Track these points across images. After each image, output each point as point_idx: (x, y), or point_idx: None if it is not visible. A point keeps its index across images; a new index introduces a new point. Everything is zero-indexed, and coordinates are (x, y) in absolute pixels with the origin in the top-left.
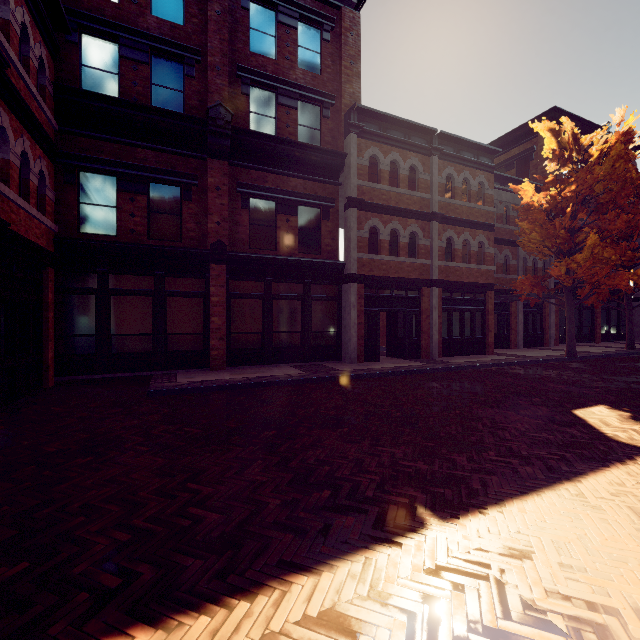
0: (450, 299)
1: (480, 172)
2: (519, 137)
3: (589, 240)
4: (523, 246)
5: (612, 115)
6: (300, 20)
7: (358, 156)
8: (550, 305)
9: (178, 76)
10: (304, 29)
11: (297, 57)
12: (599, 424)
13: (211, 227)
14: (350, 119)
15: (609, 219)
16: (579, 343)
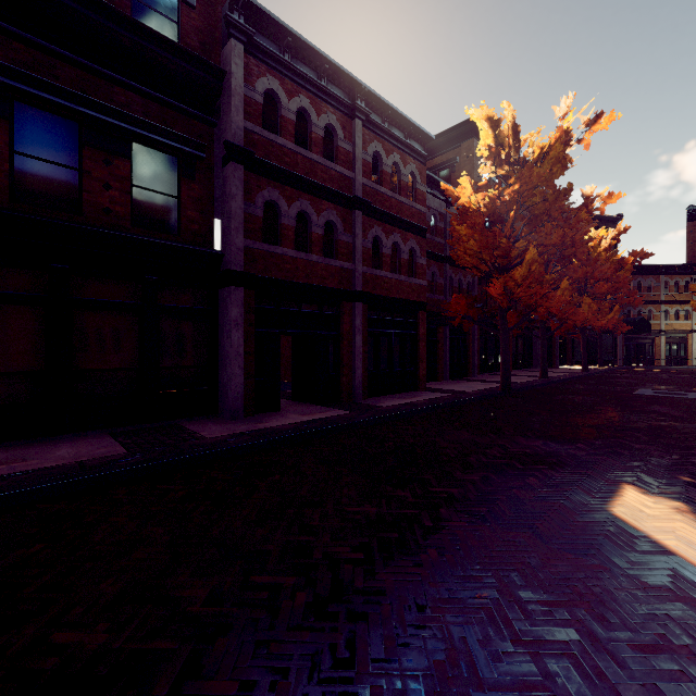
0: (377, 320)
1: (411, 160)
2: (442, 145)
3: (528, 254)
4: (457, 259)
5: (555, 106)
6: None
7: (245, 82)
8: (474, 331)
9: None
10: None
11: None
12: (692, 554)
13: None
14: (230, 14)
15: (546, 232)
16: (496, 372)
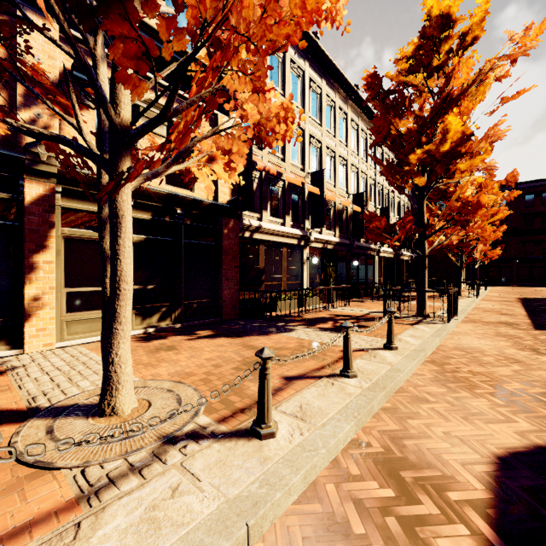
0: None
1: None
2: None
3: None
4: None
5: None
6: (543, 193)
7: None
8: None
9: (504, 221)
10: (544, 194)
11: (541, 204)
12: None
13: (513, 252)
14: None
15: None
16: None
